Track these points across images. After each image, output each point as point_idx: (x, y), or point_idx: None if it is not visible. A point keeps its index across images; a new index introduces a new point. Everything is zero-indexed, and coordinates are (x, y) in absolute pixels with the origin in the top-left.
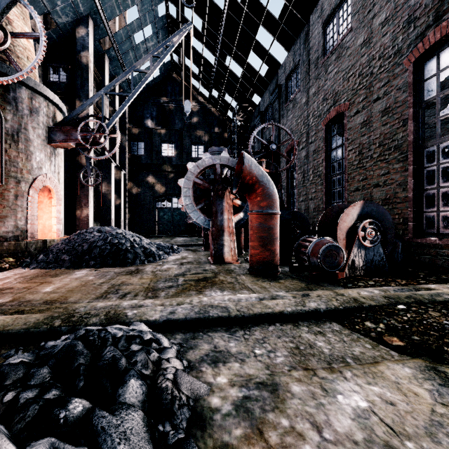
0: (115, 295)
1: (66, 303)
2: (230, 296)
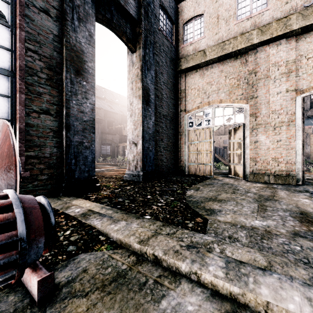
0: None
1: None
2: None
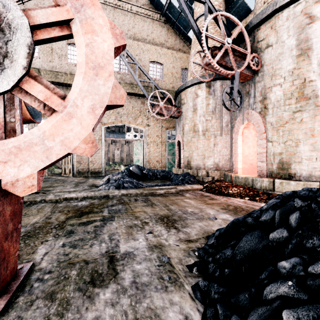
0: (141, 199)
1: (156, 196)
2: (80, 194)
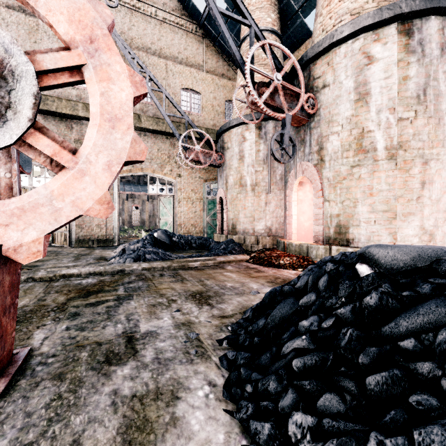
0: (169, 274)
1: (189, 270)
2: (84, 269)
